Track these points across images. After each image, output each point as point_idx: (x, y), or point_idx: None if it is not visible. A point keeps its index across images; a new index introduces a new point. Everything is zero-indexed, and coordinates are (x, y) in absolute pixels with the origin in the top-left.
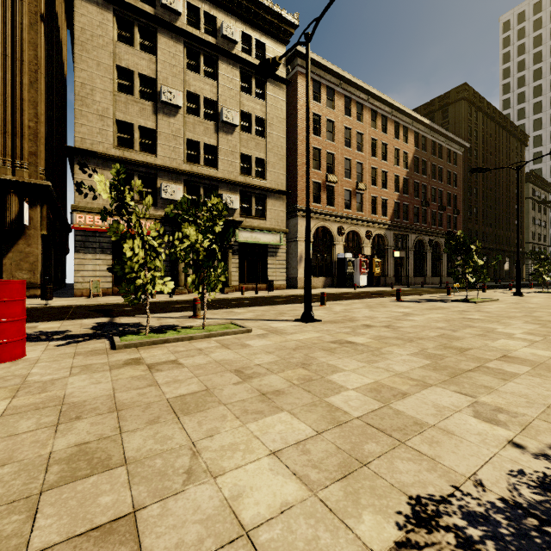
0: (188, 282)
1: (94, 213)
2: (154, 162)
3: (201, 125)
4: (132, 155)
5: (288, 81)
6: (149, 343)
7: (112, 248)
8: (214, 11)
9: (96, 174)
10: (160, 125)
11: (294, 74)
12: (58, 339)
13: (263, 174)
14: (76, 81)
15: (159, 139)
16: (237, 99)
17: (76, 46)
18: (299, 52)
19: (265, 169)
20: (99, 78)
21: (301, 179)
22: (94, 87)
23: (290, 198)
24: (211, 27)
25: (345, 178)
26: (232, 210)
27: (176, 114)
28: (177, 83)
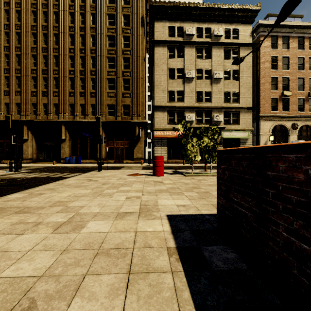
0: (205, 157)
1: (161, 130)
2: (183, 105)
3: (203, 83)
4: (174, 104)
5: (253, 44)
6: (194, 176)
7: (167, 144)
8: (210, 25)
9: (161, 114)
10: (185, 88)
11: (257, 38)
12: (167, 173)
13: (237, 100)
14: (155, 80)
15: (185, 94)
16: (222, 64)
17: (155, 66)
18: (261, 24)
19: (238, 97)
20: (162, 76)
21: (263, 98)
22: (160, 80)
23: (255, 110)
24: (208, 34)
25: (298, 91)
26: (219, 122)
27: (192, 81)
28: (192, 67)
